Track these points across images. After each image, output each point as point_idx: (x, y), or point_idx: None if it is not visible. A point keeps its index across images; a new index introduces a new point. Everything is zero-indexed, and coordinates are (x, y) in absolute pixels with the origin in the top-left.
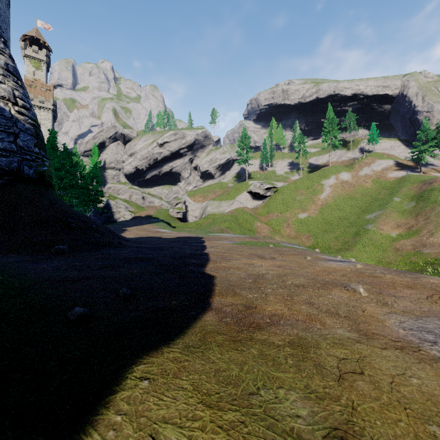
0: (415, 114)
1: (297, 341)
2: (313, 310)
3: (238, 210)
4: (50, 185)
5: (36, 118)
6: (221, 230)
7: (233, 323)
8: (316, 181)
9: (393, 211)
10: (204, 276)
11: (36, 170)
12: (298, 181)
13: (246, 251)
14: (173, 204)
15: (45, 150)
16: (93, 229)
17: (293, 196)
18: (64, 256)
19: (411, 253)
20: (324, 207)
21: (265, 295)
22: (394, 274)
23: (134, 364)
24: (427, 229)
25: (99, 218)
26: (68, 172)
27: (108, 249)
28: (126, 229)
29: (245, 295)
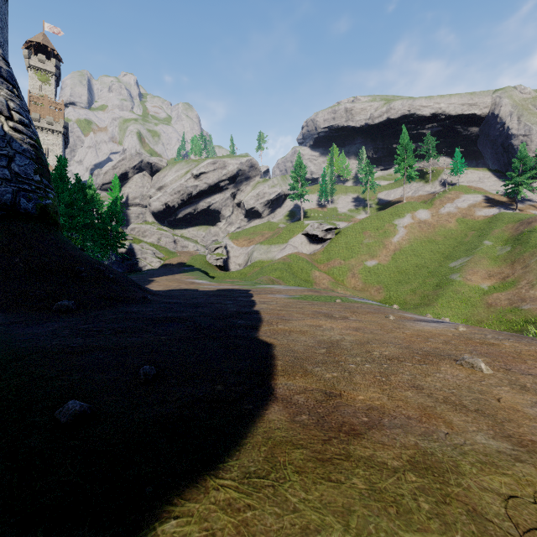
0: (509, 138)
1: (421, 459)
2: (425, 399)
3: (291, 256)
4: (55, 224)
5: (37, 138)
6: (270, 281)
7: (313, 425)
8: (387, 221)
9: (483, 257)
10: (258, 343)
11: (37, 203)
12: (365, 221)
13: (308, 308)
14: (211, 249)
15: (48, 179)
16: (109, 279)
17: (359, 240)
18: (69, 315)
19: (507, 309)
20: (398, 252)
21: (348, 375)
22: (514, 340)
23: (157, 519)
24: (527, 280)
25: (120, 266)
26: (81, 209)
27: (128, 305)
28: (154, 280)
29: (321, 375)
